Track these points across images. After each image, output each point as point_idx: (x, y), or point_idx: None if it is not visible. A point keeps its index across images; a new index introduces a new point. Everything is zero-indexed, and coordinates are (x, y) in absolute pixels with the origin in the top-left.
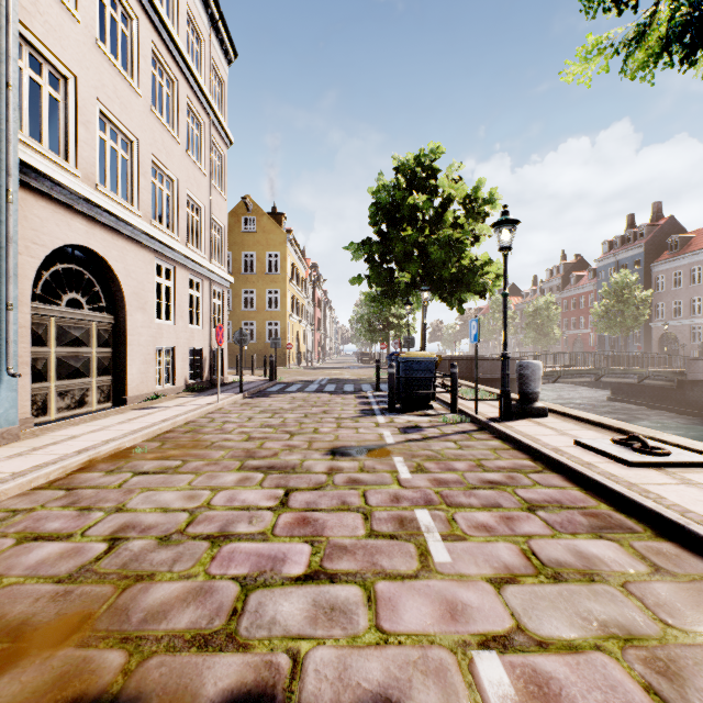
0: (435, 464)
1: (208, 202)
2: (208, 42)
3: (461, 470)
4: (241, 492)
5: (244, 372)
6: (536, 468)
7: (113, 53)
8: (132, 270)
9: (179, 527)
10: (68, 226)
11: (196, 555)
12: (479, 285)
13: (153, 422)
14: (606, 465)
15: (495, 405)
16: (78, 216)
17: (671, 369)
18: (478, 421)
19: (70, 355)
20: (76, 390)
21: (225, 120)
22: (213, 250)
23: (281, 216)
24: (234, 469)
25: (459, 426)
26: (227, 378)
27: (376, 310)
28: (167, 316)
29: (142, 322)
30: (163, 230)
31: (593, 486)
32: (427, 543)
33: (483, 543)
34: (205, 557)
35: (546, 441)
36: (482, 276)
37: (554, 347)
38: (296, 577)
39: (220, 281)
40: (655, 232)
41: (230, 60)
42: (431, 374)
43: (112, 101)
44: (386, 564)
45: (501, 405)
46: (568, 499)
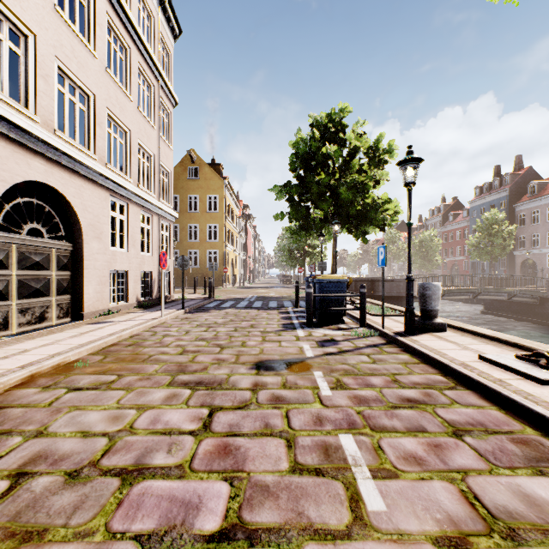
0: (353, 379)
1: (156, 151)
2: (156, 19)
3: (379, 386)
4: (166, 412)
5: (189, 291)
6: (449, 384)
7: (81, 31)
8: (88, 205)
9: (93, 458)
10: (28, 165)
11: (101, 499)
12: (380, 219)
13: (101, 336)
14: (518, 382)
15: (398, 320)
16: (37, 157)
17: (533, 289)
18: (385, 335)
19: (31, 277)
20: (36, 307)
21: (172, 84)
22: (161, 191)
23: (219, 166)
24: (164, 385)
25: (370, 340)
26: (174, 296)
27: (295, 240)
28: (121, 245)
29: (97, 249)
30: (116, 172)
31: (512, 405)
32: (356, 481)
33: (417, 481)
34: (111, 502)
35: (452, 355)
36: (382, 212)
37: (435, 271)
38: (209, 535)
39: (167, 217)
40: (517, 179)
41: (175, 36)
42: (343, 293)
43: (70, 60)
44: (313, 513)
45: (406, 321)
46: (491, 421)
